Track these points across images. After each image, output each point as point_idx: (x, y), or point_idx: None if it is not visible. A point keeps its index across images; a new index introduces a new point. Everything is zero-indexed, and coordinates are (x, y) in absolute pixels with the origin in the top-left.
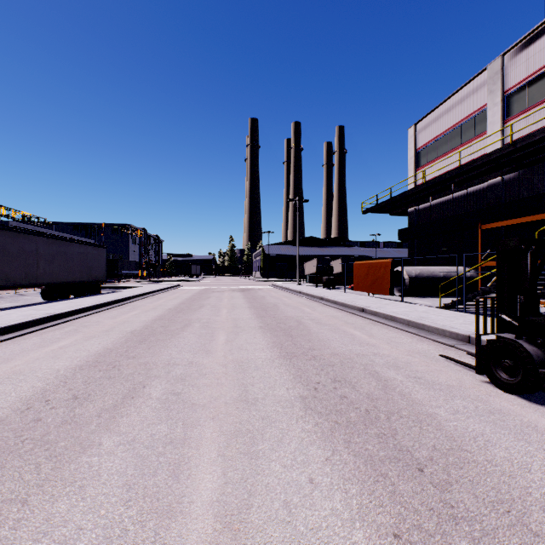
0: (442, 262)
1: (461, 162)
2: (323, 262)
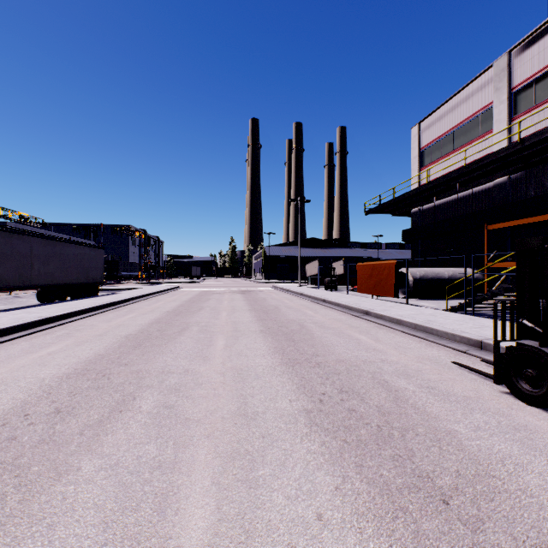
0: (446, 264)
1: (466, 161)
2: (324, 264)
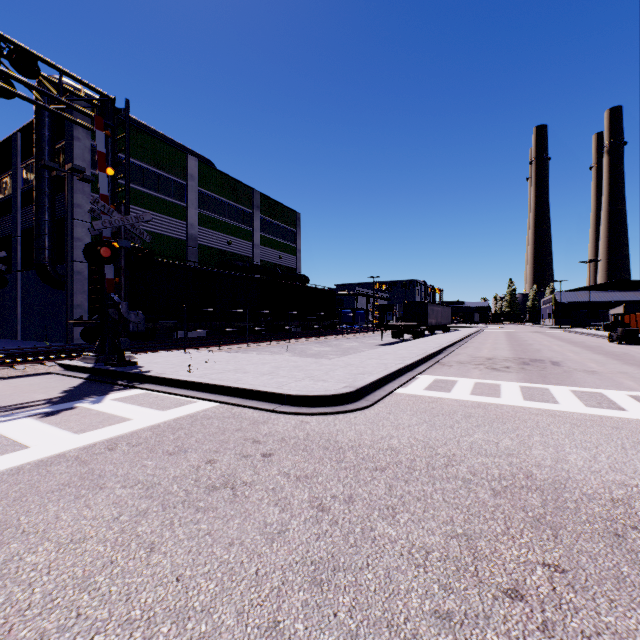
0: None
1: None
2: (632, 309)
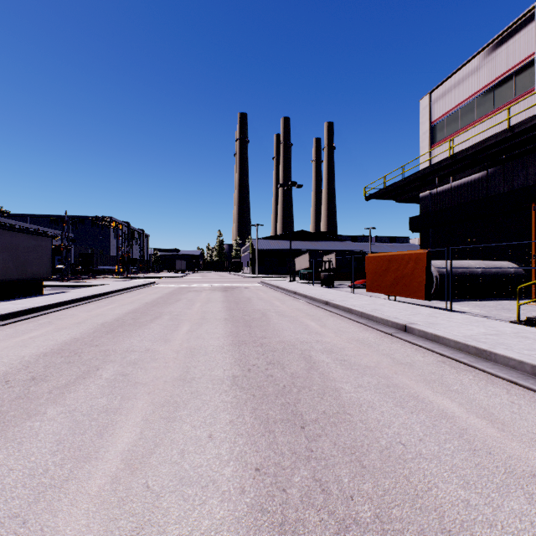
0: (466, 256)
1: (494, 131)
2: (315, 257)
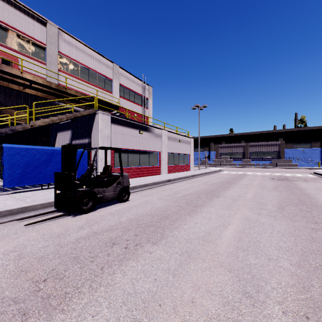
0: None
1: None
2: None
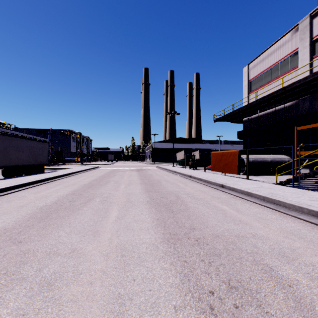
0: (266, 152)
1: (279, 87)
2: (188, 153)
